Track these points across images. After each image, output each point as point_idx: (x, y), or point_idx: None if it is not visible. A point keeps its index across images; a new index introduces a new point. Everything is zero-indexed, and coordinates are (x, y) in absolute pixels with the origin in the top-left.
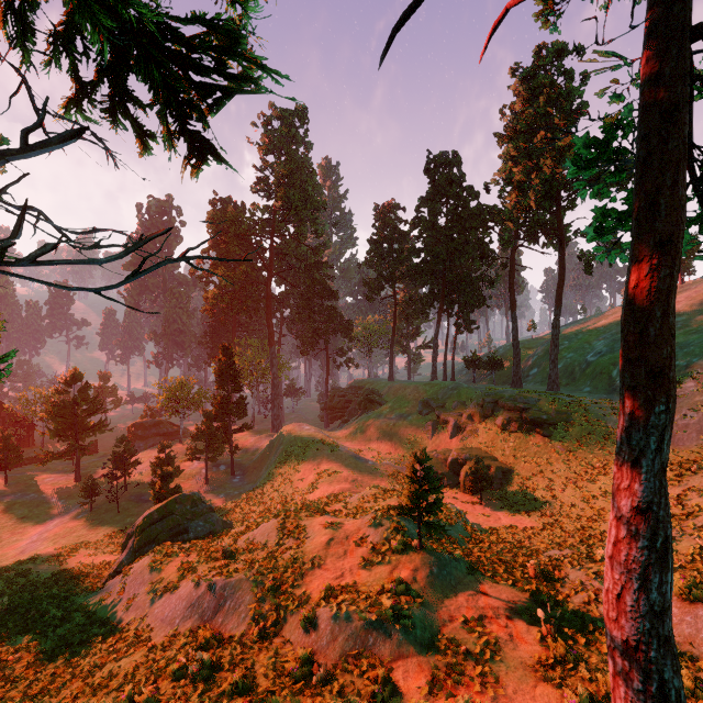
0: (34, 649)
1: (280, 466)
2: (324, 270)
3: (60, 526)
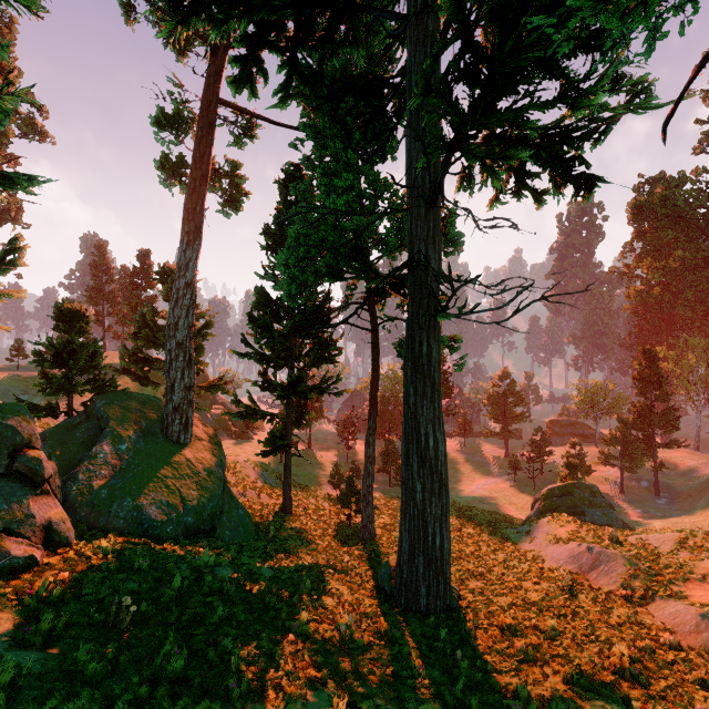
0: (476, 537)
1: None
2: None
3: (494, 484)
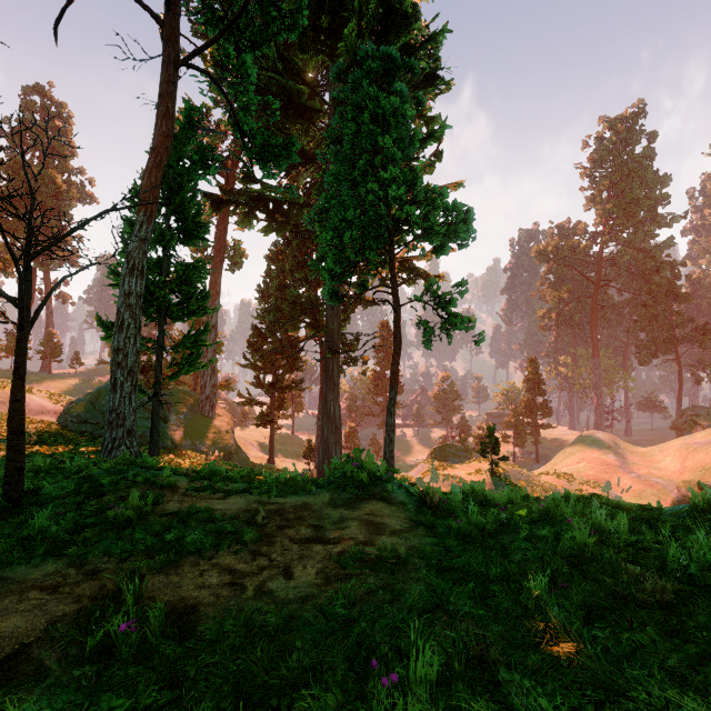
0: None
1: (555, 458)
2: (662, 273)
3: None
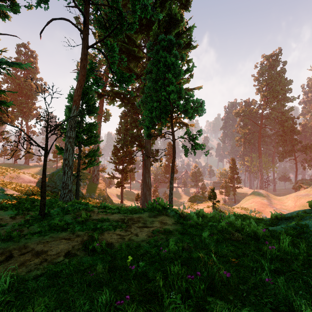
0: None
1: (241, 201)
2: (288, 122)
3: None
